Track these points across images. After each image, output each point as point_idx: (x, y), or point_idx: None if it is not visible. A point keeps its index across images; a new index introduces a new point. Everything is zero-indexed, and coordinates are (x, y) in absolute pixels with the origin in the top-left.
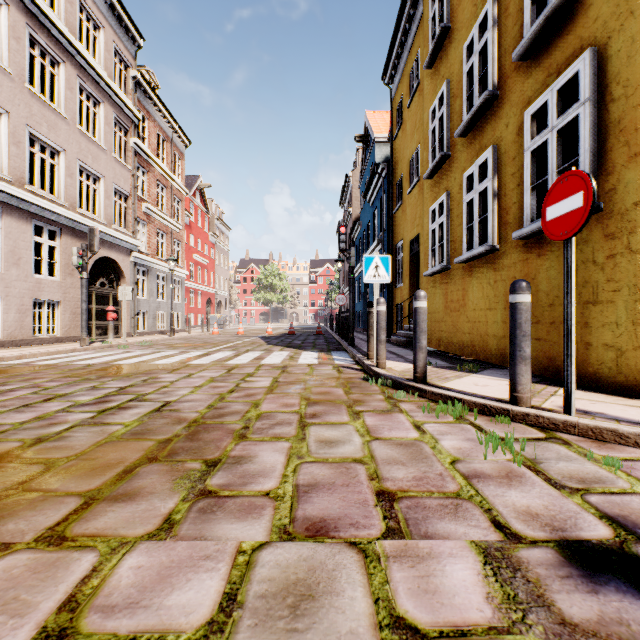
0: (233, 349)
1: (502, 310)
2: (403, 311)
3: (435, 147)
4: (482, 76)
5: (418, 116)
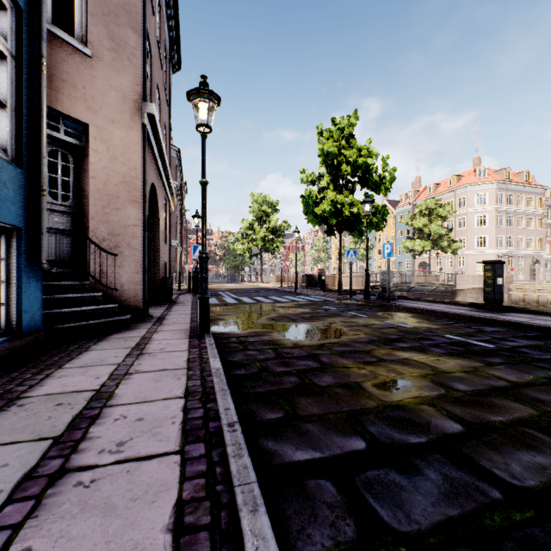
0: None
1: None
2: None
3: None
4: None
5: None
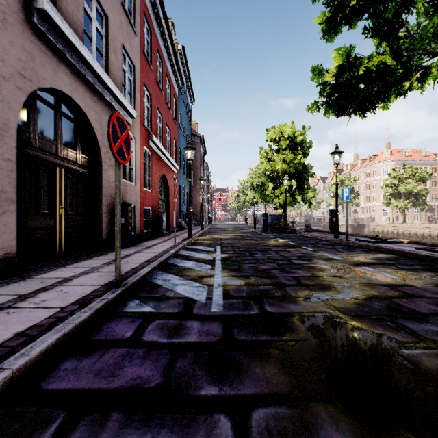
0: None
1: None
2: None
3: None
4: None
5: None
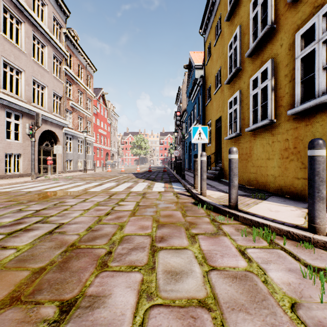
0: (116, 181)
1: (278, 159)
2: (211, 159)
3: (231, 65)
4: (263, 18)
5: (220, 50)
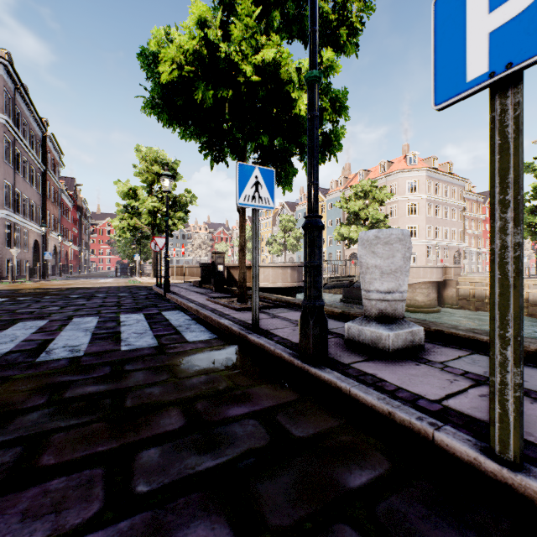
0: None
1: None
2: None
3: None
4: None
5: None
